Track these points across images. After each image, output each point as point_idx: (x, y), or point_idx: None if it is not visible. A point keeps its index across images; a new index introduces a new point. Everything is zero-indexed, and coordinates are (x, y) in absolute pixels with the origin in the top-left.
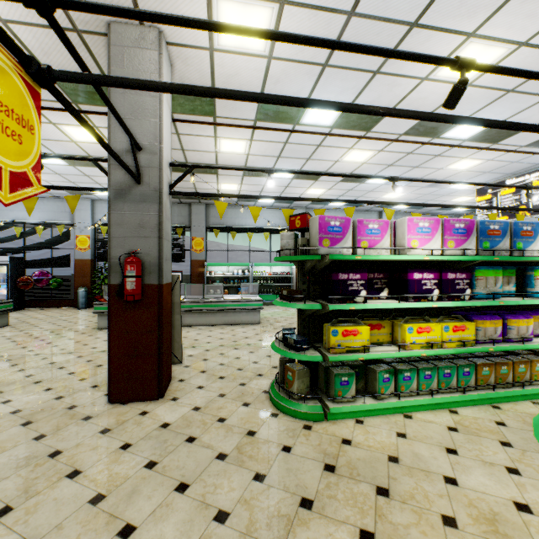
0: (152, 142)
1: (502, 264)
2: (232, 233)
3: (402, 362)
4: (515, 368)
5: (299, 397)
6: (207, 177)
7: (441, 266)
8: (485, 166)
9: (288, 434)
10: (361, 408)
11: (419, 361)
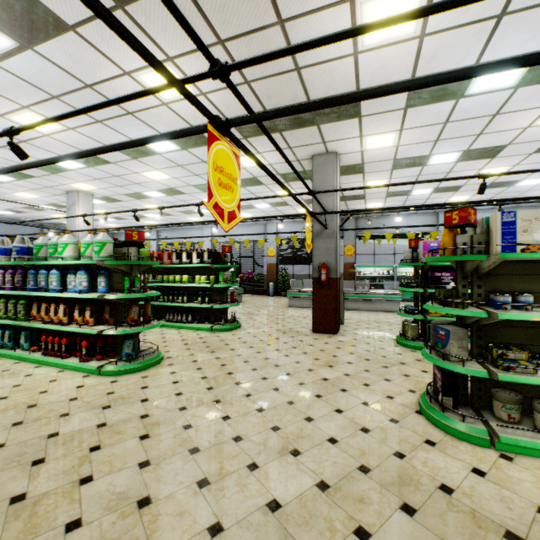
0: (332, 208)
1: None
2: (377, 240)
3: None
4: None
5: (411, 339)
6: (357, 201)
7: None
8: None
9: (401, 351)
10: None
11: None
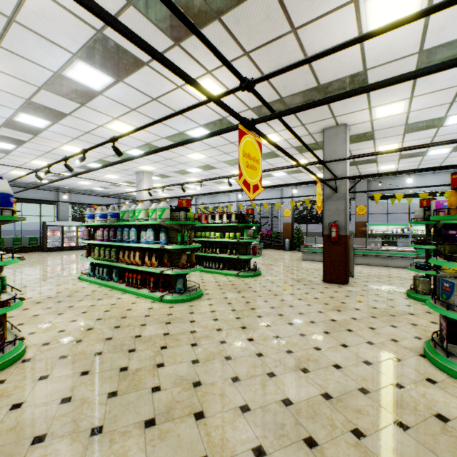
0: (342, 174)
1: None
2: (390, 200)
3: None
4: None
5: (422, 293)
6: (368, 165)
7: None
8: None
9: (411, 303)
10: None
11: None
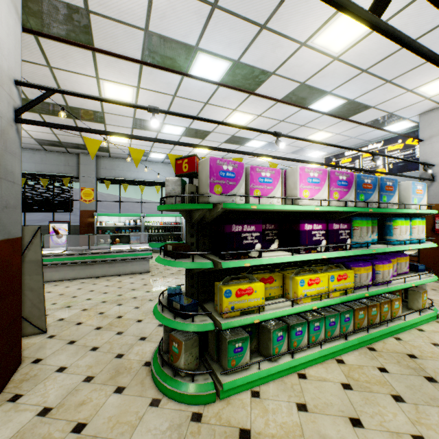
0: None
1: (364, 216)
2: (123, 185)
3: (291, 314)
4: (381, 308)
5: (186, 374)
6: (94, 125)
7: (321, 217)
8: (333, 139)
9: (171, 436)
10: (257, 376)
11: (307, 312)
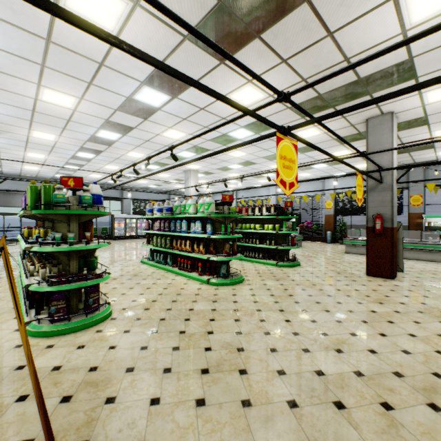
0: (387, 164)
1: None
2: None
3: None
4: None
5: None
6: (424, 151)
7: None
8: None
9: None
10: None
11: None
